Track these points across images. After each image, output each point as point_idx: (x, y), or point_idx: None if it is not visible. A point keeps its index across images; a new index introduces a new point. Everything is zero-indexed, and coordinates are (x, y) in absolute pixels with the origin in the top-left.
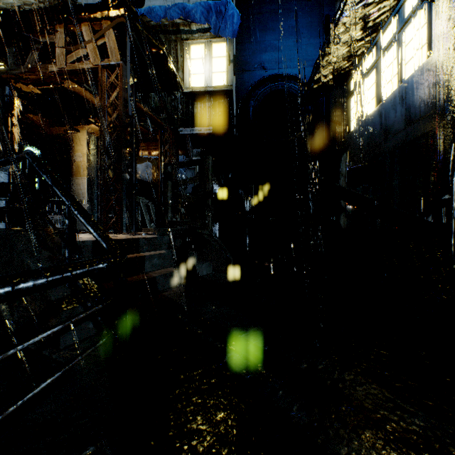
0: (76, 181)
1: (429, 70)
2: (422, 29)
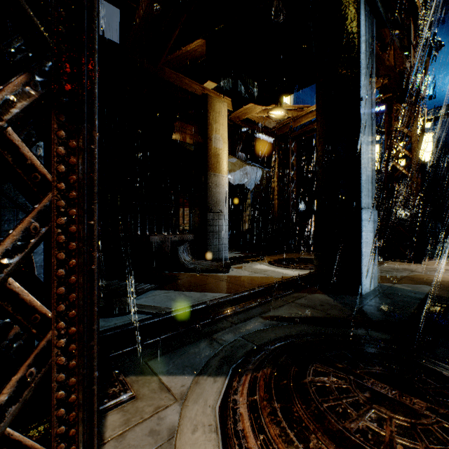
0: (214, 179)
1: (441, 167)
2: (428, 143)
